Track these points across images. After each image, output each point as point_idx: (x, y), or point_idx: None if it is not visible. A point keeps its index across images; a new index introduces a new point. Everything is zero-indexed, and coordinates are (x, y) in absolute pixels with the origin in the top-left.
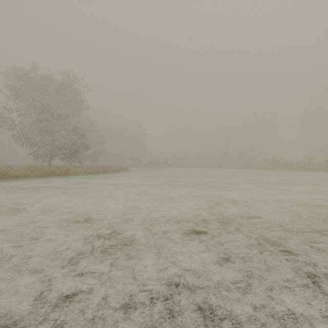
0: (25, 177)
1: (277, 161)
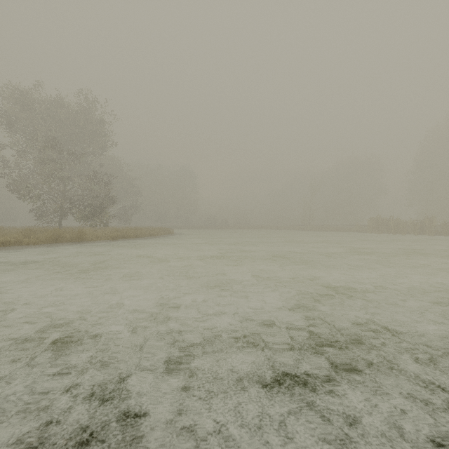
0: (16, 244)
1: (384, 221)
